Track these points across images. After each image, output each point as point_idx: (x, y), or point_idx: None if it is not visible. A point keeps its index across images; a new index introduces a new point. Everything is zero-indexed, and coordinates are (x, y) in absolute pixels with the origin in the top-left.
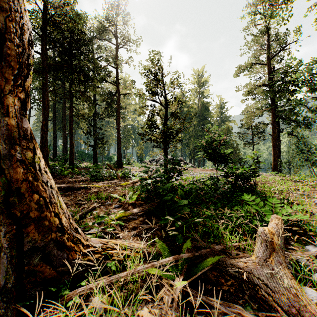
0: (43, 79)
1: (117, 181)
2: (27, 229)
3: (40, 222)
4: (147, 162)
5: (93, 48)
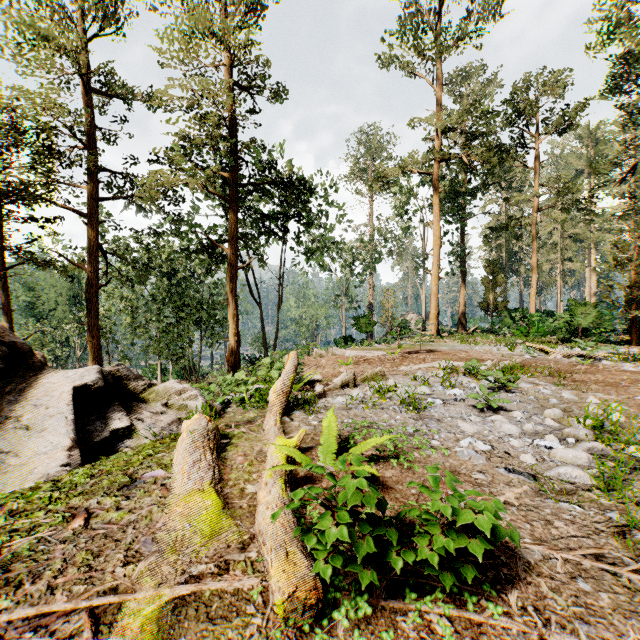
0: None
1: None
2: None
3: None
4: None
5: None
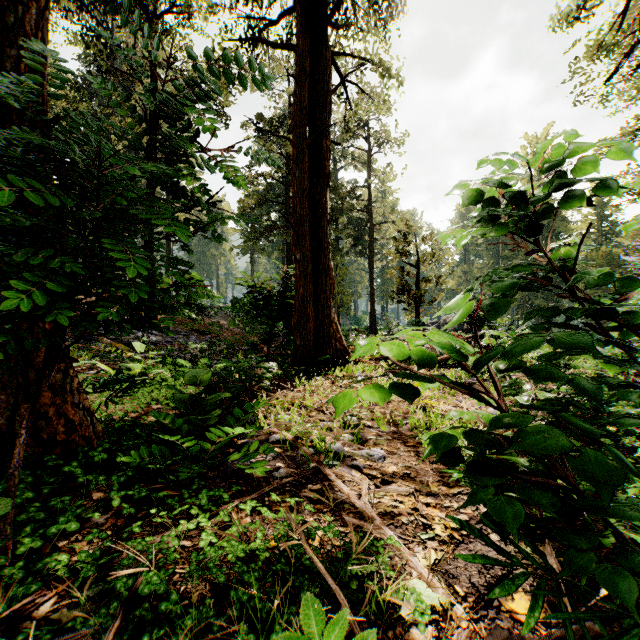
0: (287, 232)
1: None
2: (337, 343)
3: (340, 342)
4: None
5: (335, 155)
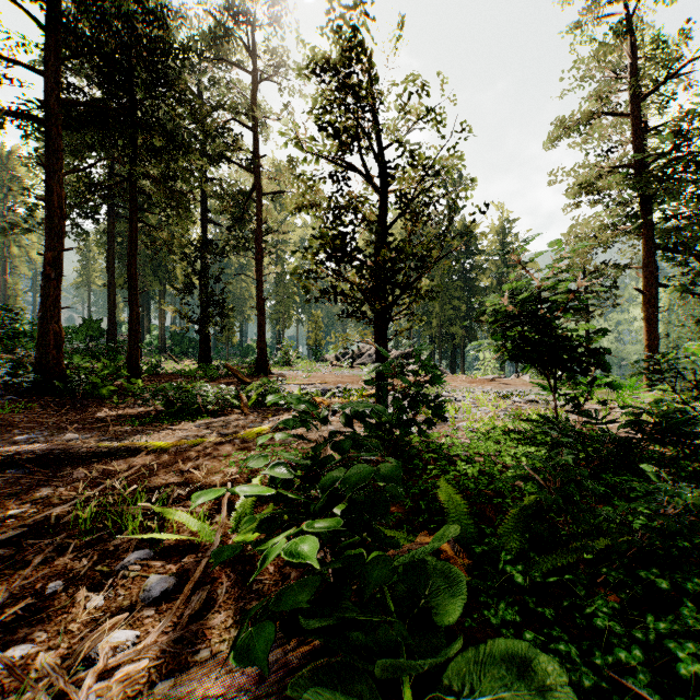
0: (48, 138)
1: (236, 418)
2: None
3: None
4: (331, 359)
5: (202, 86)
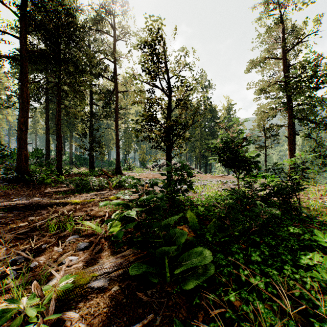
0: (21, 67)
1: (107, 192)
2: None
3: None
4: (150, 167)
5: (90, 41)
